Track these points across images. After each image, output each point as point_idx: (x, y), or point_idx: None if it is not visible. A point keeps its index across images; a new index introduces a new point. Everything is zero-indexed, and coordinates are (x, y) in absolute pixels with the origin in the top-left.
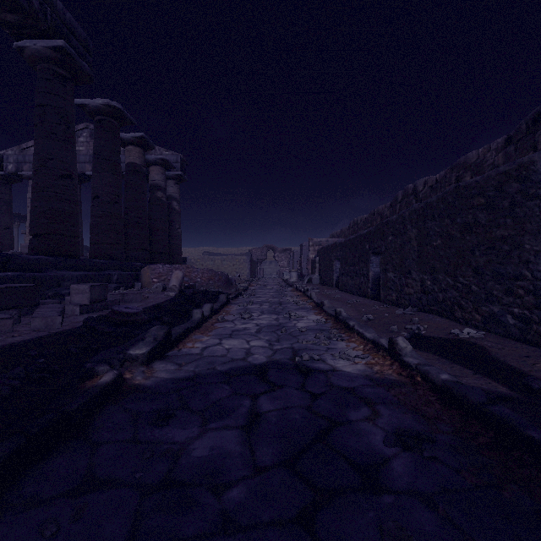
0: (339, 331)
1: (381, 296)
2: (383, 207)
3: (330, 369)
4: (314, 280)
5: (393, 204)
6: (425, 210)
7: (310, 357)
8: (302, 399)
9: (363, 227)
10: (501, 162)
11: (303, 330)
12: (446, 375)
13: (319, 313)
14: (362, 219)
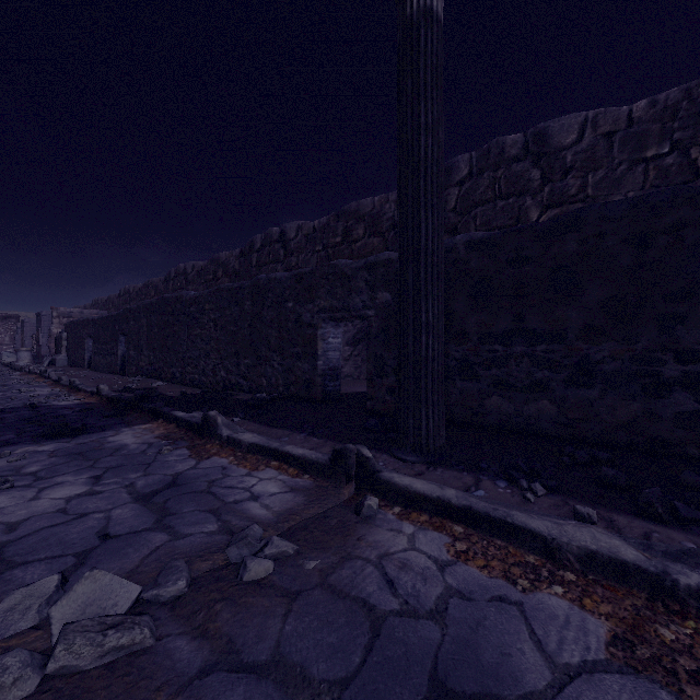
0: (70, 393)
1: (126, 371)
2: (158, 280)
3: (53, 405)
4: (59, 361)
5: (167, 280)
6: (151, 306)
7: (39, 402)
8: (31, 412)
9: (137, 299)
10: (238, 268)
11: (35, 395)
12: (115, 394)
13: (57, 387)
14: (135, 288)
